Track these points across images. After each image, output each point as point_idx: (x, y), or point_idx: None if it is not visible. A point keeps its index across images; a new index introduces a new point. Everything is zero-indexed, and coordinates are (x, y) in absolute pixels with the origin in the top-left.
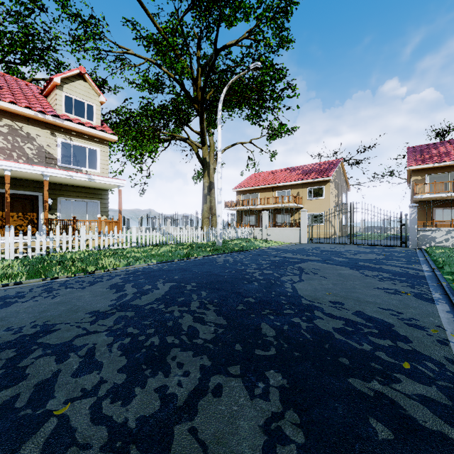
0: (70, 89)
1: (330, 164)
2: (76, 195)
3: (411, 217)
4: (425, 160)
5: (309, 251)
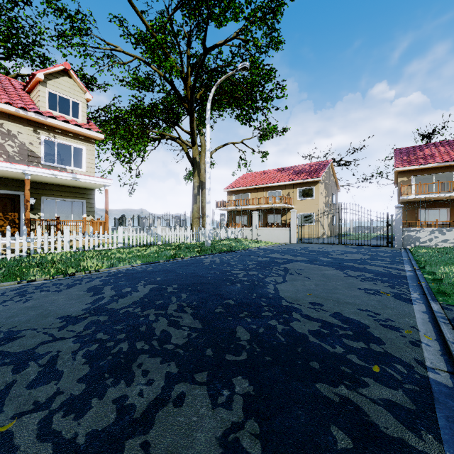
0: (54, 85)
1: (320, 165)
2: (61, 194)
3: (396, 217)
4: (411, 162)
5: (297, 251)
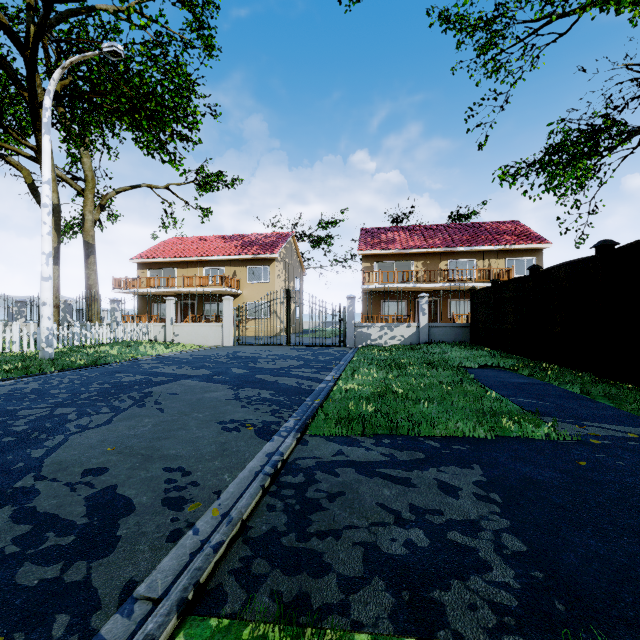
0: None
1: (279, 237)
2: None
3: (349, 310)
4: (374, 245)
5: (213, 359)
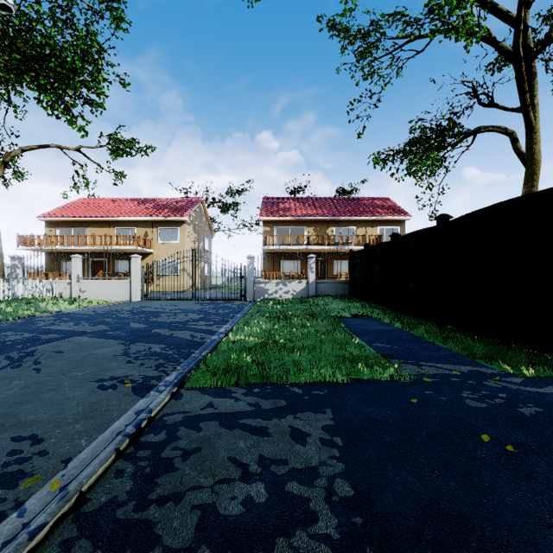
0: None
1: (189, 201)
2: None
3: (249, 268)
4: (273, 212)
5: (116, 315)
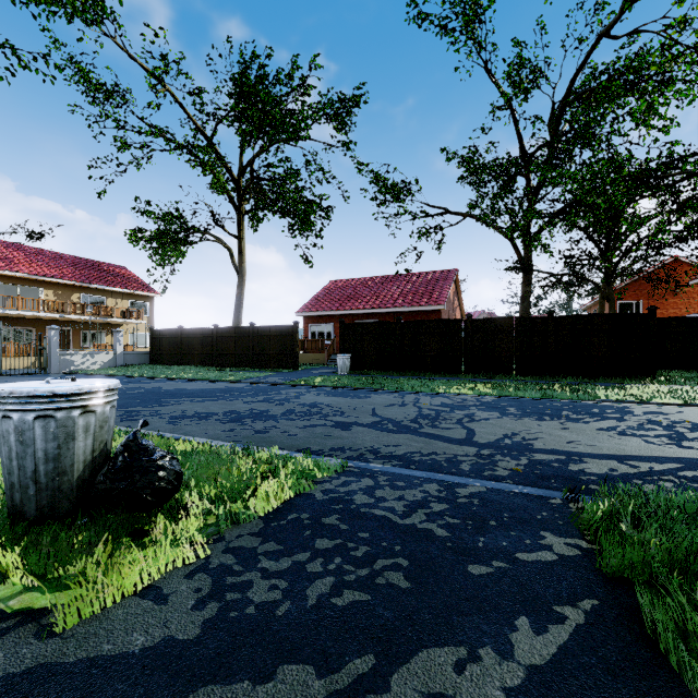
0: None
1: None
2: None
3: (53, 340)
4: None
5: None
